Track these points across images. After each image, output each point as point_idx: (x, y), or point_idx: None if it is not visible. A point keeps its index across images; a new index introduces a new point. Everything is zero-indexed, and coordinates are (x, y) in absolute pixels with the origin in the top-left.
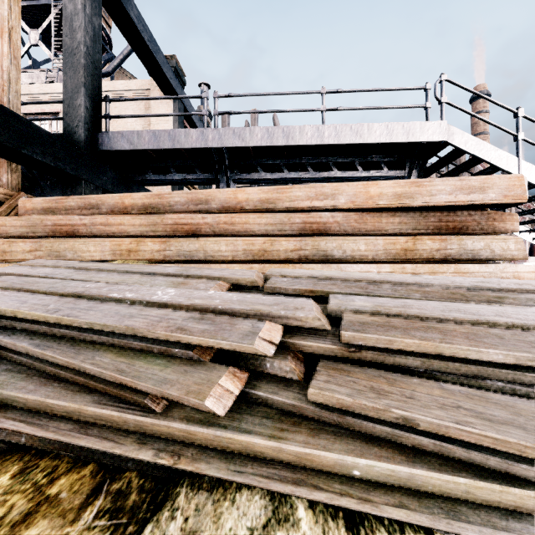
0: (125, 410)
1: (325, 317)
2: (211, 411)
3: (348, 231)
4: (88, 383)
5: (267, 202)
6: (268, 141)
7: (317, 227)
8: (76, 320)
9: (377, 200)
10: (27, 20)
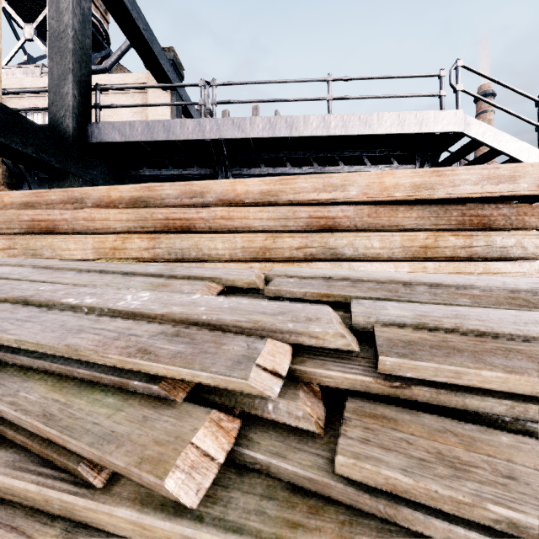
0: (49, 480)
1: (349, 331)
2: (175, 499)
3: (359, 227)
4: (4, 432)
5: (268, 195)
6: (270, 132)
7: (325, 222)
8: (2, 336)
9: (392, 191)
10: (22, 14)
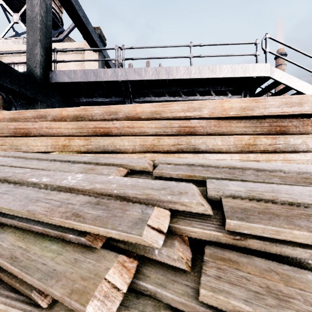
0: (13, 301)
1: (205, 200)
2: None
3: (209, 132)
4: None
5: (155, 113)
6: (156, 76)
7: (188, 130)
8: None
9: (229, 111)
10: (12, 8)
